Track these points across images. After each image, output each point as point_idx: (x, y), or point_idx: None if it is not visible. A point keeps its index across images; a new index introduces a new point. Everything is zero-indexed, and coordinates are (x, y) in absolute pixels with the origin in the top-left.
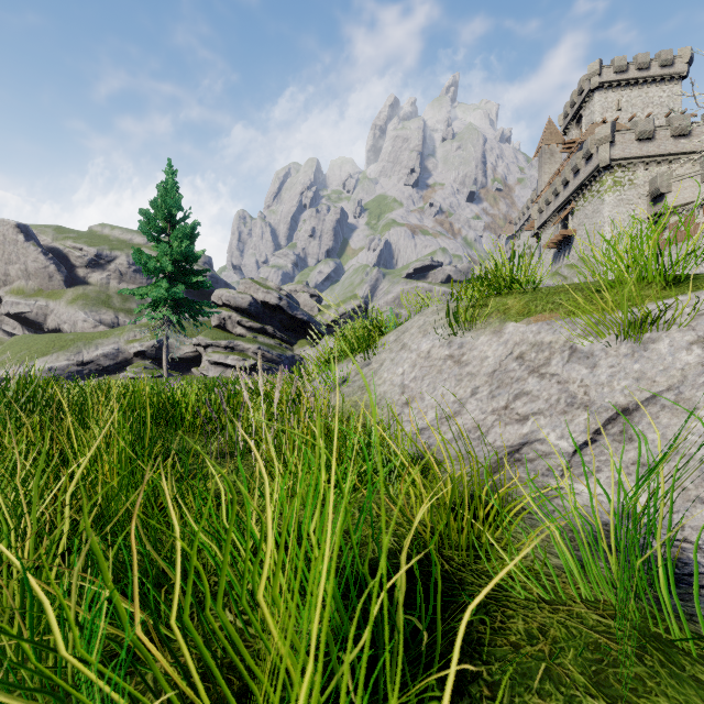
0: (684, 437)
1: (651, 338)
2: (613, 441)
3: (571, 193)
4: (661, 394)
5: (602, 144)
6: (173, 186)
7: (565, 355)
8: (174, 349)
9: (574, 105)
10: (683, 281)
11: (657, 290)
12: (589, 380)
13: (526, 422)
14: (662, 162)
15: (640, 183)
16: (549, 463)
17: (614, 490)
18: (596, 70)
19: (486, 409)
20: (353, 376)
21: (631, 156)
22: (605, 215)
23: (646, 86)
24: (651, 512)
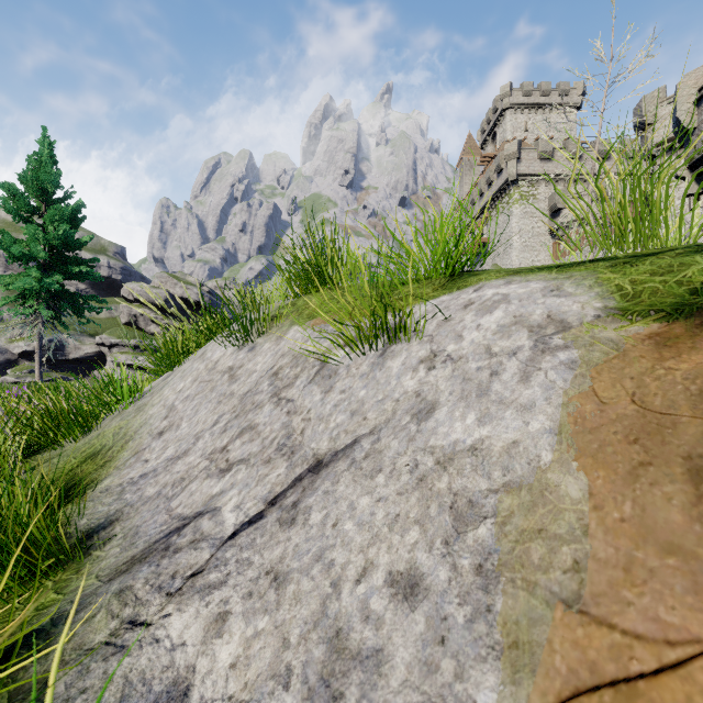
0: (344, 524)
1: (394, 351)
2: (277, 521)
3: (486, 203)
4: (362, 440)
5: (510, 160)
6: (49, 159)
7: (313, 373)
8: (71, 349)
9: (490, 122)
10: (463, 276)
11: (435, 288)
12: (315, 410)
13: (225, 476)
14: (560, 181)
15: (542, 198)
16: (186, 560)
17: (209, 633)
18: (508, 92)
19: (207, 450)
20: (149, 391)
21: (535, 173)
22: (513, 225)
23: (548, 112)
24: (218, 699)
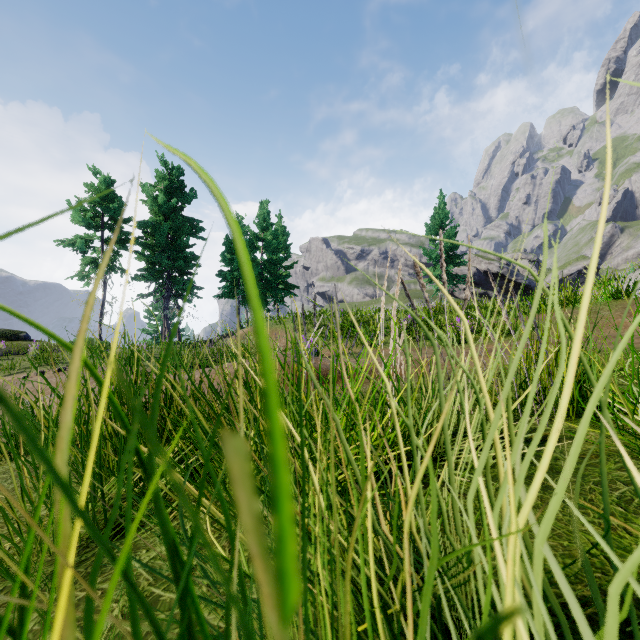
0: None
1: None
2: None
3: None
4: None
5: None
6: (443, 205)
7: None
8: None
9: None
10: None
11: None
12: None
13: None
14: None
15: None
16: None
17: None
18: None
19: None
20: None
21: None
22: None
23: None
24: None
